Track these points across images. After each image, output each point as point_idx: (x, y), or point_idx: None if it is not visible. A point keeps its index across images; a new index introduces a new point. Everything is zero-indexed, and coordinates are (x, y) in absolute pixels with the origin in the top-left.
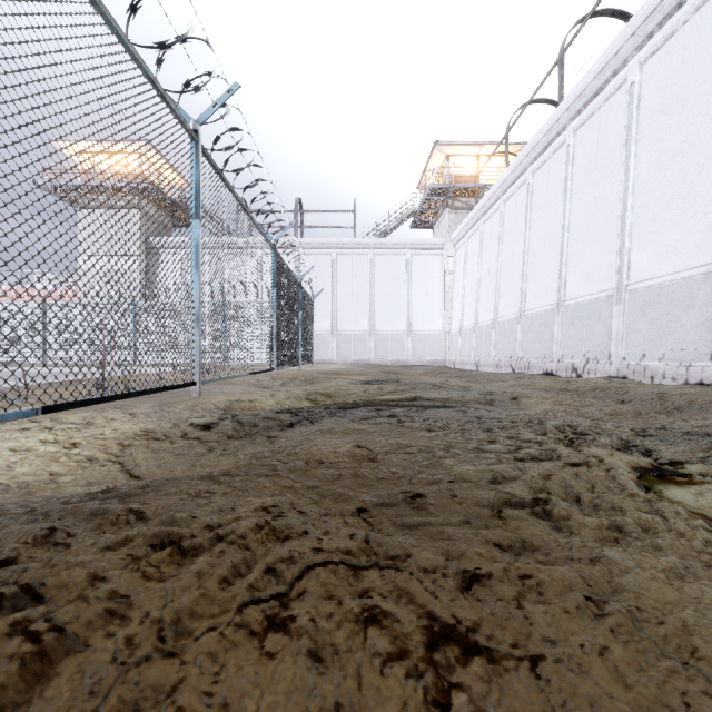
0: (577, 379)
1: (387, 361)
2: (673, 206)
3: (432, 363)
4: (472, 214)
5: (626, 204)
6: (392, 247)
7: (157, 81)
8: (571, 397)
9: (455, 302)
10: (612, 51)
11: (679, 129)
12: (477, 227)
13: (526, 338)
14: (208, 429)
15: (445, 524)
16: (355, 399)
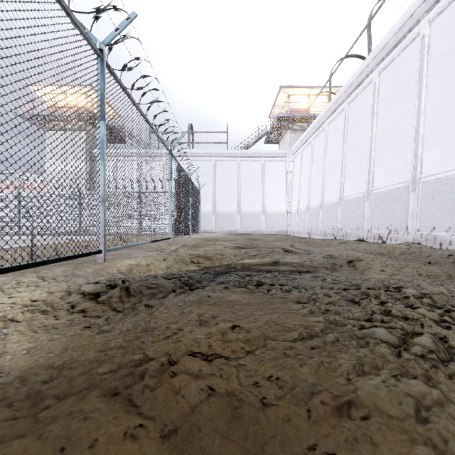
0: (386, 245)
1: (249, 231)
2: None
3: (278, 232)
4: (305, 133)
5: (419, 121)
6: (252, 156)
7: None
8: (390, 260)
9: (294, 192)
10: (408, 14)
11: None
12: (309, 142)
13: (344, 216)
14: (96, 298)
15: None
16: (228, 262)
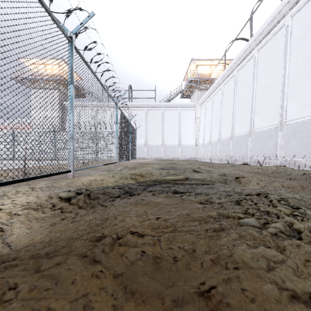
0: (262, 167)
1: (170, 157)
2: (309, 83)
3: (190, 158)
4: (208, 91)
5: (285, 83)
6: (172, 106)
7: (44, 3)
8: (264, 177)
9: (200, 131)
10: (277, 11)
11: None
12: (211, 97)
13: (234, 147)
14: (68, 201)
15: None
16: (155, 178)
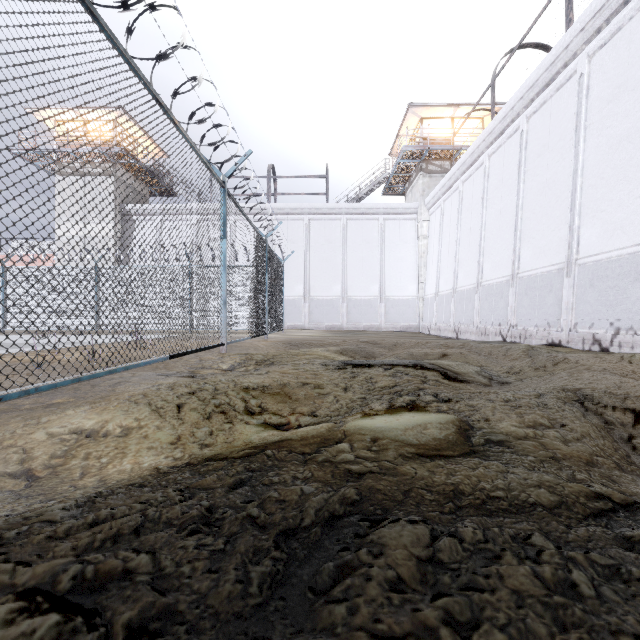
0: (629, 358)
1: (360, 326)
2: None
3: (405, 328)
4: (450, 174)
5: None
6: (365, 212)
7: None
8: None
9: (430, 266)
10: None
11: None
12: (455, 187)
13: (521, 303)
14: None
15: None
16: (331, 407)
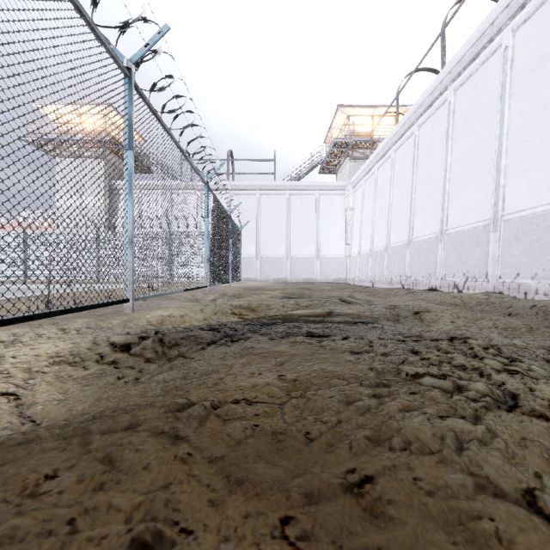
0: (462, 295)
1: (300, 278)
2: (544, 148)
3: (336, 280)
4: (368, 161)
5: (501, 148)
6: (304, 188)
7: (84, 11)
8: (464, 311)
9: (354, 232)
10: (488, 22)
11: (549, 83)
12: (372, 172)
13: (414, 261)
14: (127, 349)
15: (419, 543)
16: (275, 313)
